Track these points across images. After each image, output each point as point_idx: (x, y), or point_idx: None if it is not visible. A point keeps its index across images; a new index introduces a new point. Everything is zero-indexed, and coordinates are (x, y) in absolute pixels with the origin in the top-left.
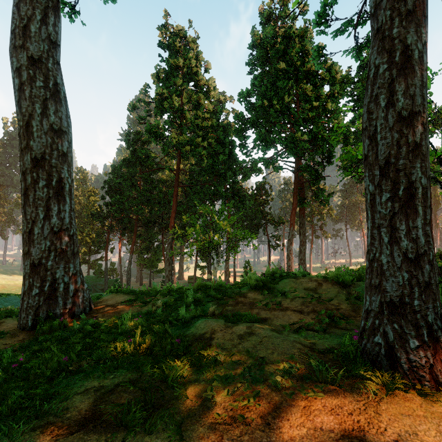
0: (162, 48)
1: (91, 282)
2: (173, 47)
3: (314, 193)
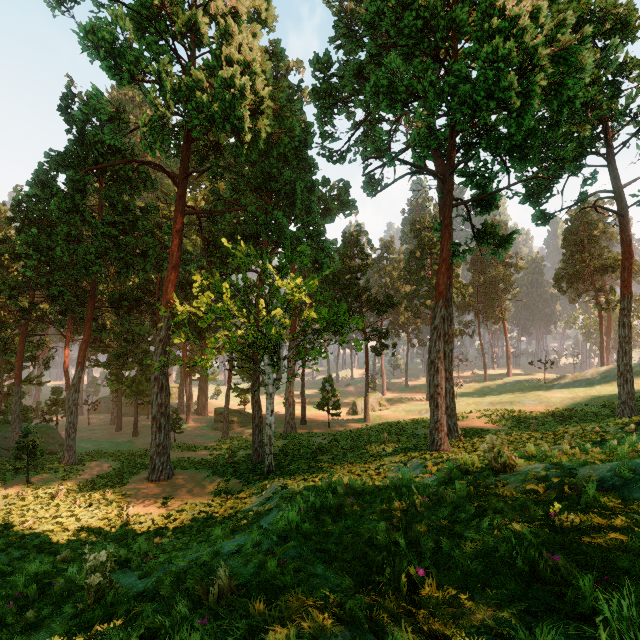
0: None
1: None
2: None
3: (477, 234)
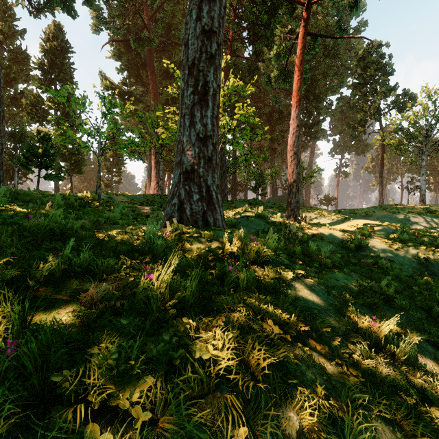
0: None
1: None
2: None
3: None
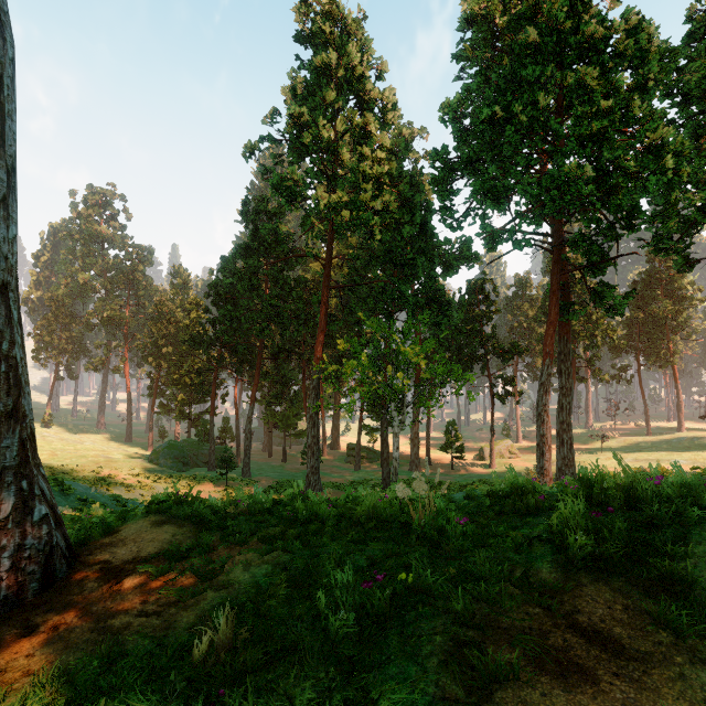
0: (301, 43)
1: (190, 449)
2: (319, 38)
3: (592, 293)
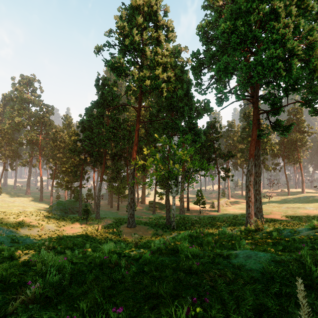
0: None
1: (70, 205)
2: None
3: (272, 125)
